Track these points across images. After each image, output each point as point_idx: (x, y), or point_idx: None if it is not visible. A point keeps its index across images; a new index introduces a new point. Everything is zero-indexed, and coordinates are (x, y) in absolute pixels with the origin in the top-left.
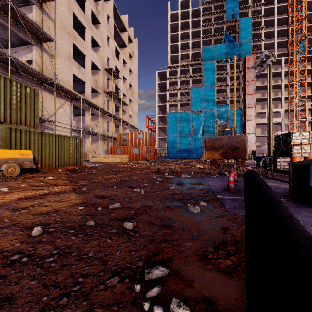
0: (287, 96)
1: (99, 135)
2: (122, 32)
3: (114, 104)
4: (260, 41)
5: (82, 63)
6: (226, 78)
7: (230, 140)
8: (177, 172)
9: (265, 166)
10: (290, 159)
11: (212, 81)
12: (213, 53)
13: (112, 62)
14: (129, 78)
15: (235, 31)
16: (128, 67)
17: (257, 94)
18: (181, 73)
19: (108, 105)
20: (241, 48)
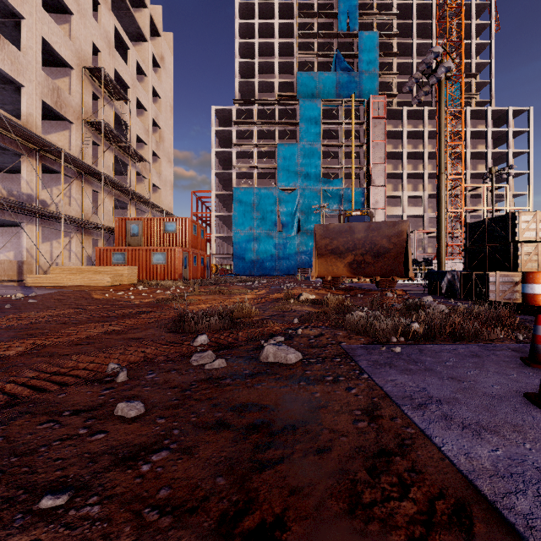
0: (432, 172)
1: (65, 219)
2: (136, 9)
3: (112, 155)
4: (392, 76)
5: (18, 41)
6: (338, 132)
7: (372, 232)
8: (248, 322)
9: (455, 293)
10: (522, 276)
11: (314, 136)
12: (317, 87)
13: (108, 61)
14: (152, 108)
15: (353, 54)
16: (151, 84)
17: (386, 165)
18: (260, 116)
19: (98, 155)
20: (362, 84)
